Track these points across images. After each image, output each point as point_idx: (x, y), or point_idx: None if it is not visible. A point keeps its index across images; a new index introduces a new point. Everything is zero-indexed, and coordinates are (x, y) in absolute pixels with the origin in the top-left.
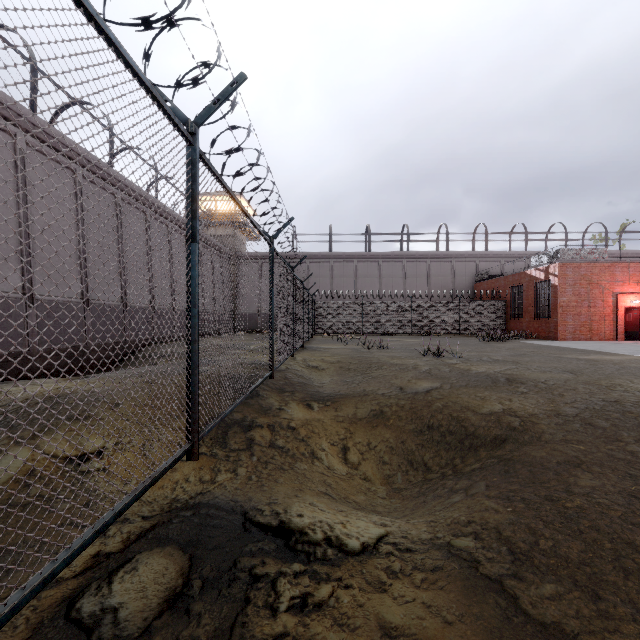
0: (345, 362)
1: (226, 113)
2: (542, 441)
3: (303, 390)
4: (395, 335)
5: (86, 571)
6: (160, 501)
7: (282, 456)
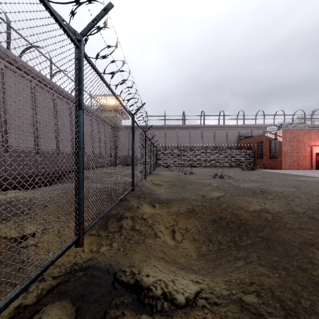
0: (172, 181)
1: (100, 28)
2: (286, 228)
3: (150, 197)
4: (197, 167)
5: None
6: (66, 265)
7: (138, 235)
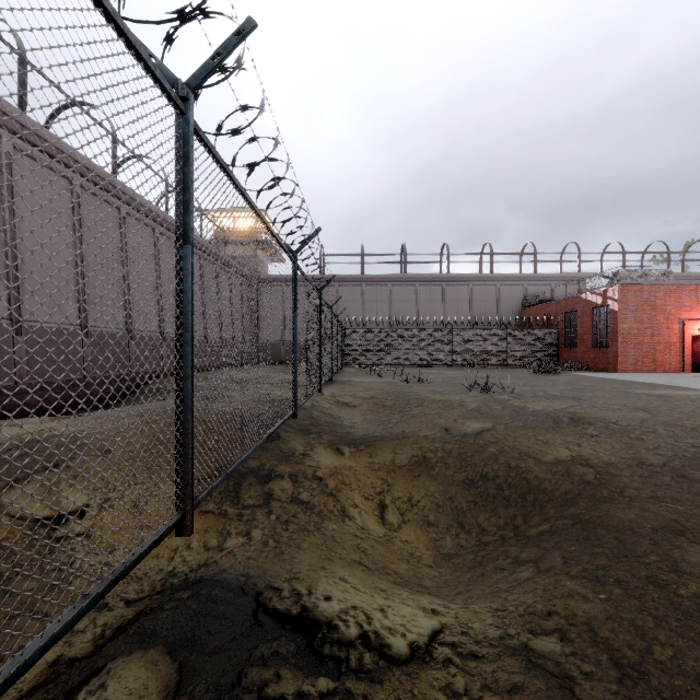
0: (380, 398)
1: (229, 73)
2: (626, 498)
3: (332, 431)
4: (434, 367)
5: (36, 690)
6: (152, 576)
7: (306, 514)
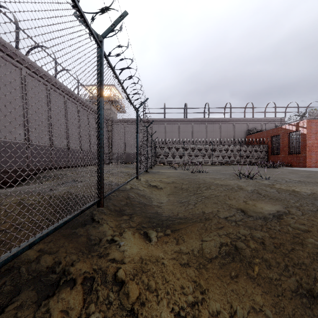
0: (178, 182)
1: None
2: None
3: (142, 212)
4: (202, 165)
5: None
6: None
7: None
